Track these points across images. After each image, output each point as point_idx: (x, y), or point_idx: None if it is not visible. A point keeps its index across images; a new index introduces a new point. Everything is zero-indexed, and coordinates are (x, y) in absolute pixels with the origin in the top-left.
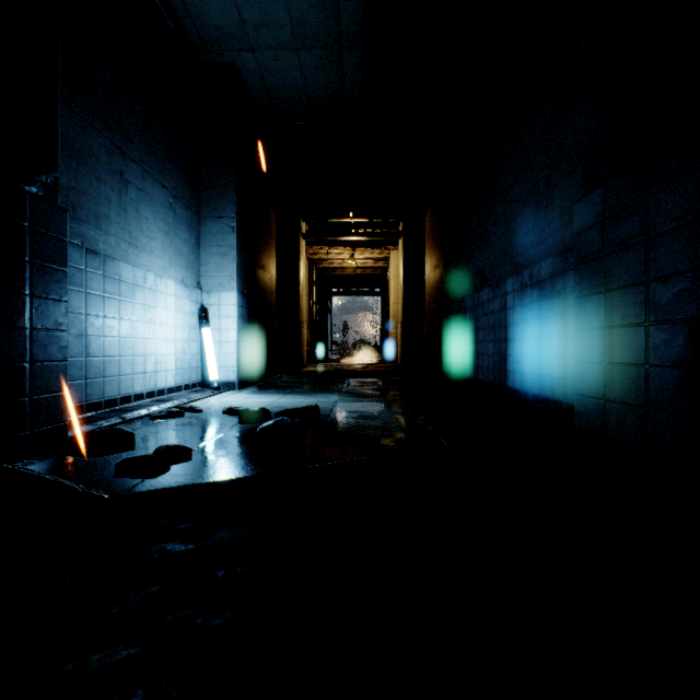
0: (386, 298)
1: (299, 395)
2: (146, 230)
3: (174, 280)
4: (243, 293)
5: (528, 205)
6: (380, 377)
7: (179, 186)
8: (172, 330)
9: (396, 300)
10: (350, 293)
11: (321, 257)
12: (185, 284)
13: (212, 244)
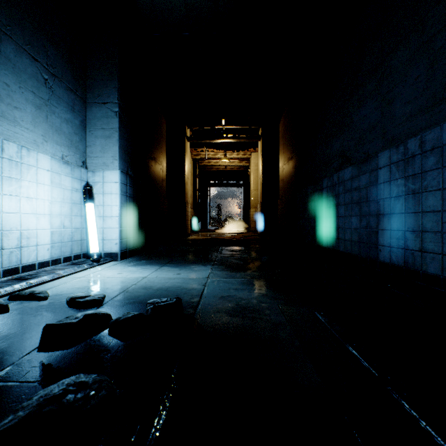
0: (247, 187)
1: (173, 267)
2: (5, 96)
3: (49, 155)
4: (127, 173)
5: (415, 68)
6: (246, 246)
7: (58, 66)
8: (46, 205)
9: (255, 187)
10: (222, 184)
11: (201, 157)
12: (65, 161)
13: (97, 127)
